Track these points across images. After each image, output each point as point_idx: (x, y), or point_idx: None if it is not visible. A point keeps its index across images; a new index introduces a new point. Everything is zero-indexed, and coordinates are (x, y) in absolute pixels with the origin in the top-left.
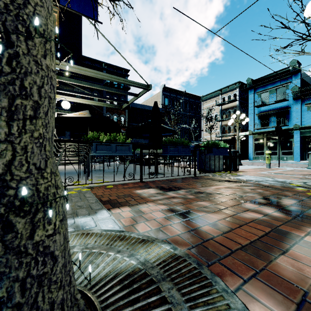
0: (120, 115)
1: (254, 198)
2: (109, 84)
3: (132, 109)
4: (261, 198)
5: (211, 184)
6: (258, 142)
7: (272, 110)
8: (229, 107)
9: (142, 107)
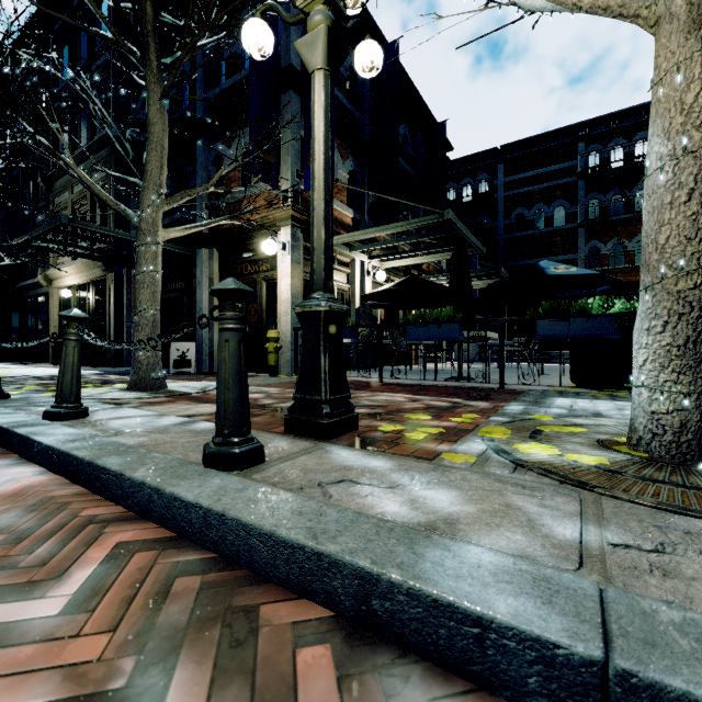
0: (631, 238)
1: None
2: (591, 171)
3: None
4: None
5: (422, 394)
6: None
7: None
8: None
9: None
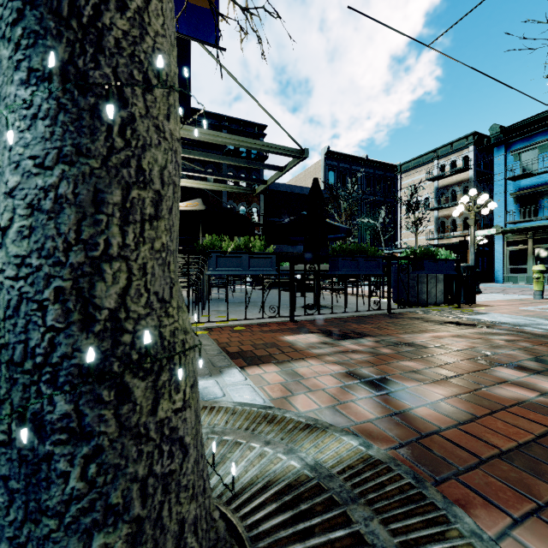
0: (250, 204)
1: (515, 357)
2: (232, 153)
3: (271, 194)
4: (530, 360)
5: (422, 329)
6: (514, 248)
7: (545, 185)
8: (453, 183)
9: (288, 189)
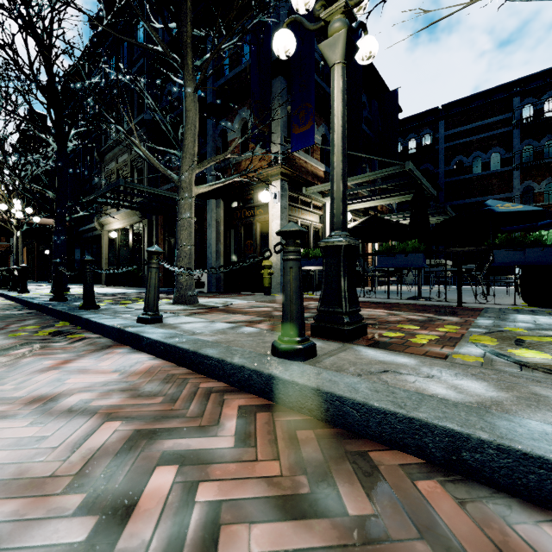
0: None
1: None
2: (526, 121)
3: None
4: None
5: (395, 310)
6: None
7: None
8: None
9: None
